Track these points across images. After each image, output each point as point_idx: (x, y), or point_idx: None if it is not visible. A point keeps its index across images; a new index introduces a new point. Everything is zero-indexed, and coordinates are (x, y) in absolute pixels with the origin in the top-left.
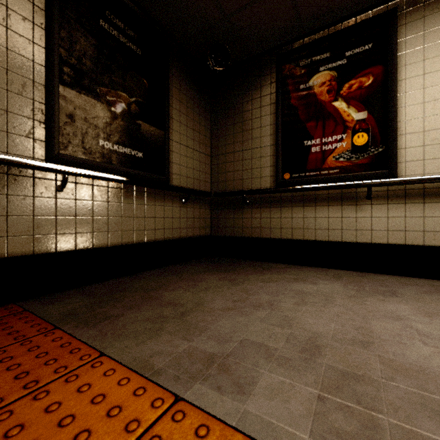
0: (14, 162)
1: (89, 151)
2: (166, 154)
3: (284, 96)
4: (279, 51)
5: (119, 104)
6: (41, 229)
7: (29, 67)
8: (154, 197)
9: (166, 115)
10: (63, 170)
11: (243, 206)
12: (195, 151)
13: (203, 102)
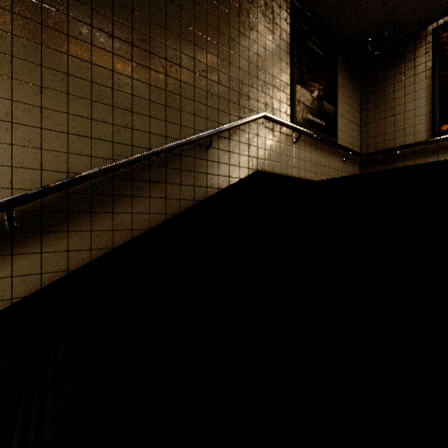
0: (288, 124)
1: (304, 121)
2: (336, 123)
3: (442, 61)
4: (435, 24)
5: (315, 91)
6: (289, 163)
7: (285, 77)
8: (329, 154)
9: (336, 96)
10: (301, 130)
11: (395, 161)
12: (350, 122)
13: (355, 83)
